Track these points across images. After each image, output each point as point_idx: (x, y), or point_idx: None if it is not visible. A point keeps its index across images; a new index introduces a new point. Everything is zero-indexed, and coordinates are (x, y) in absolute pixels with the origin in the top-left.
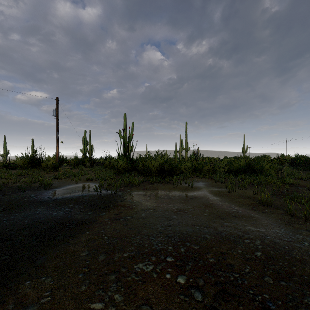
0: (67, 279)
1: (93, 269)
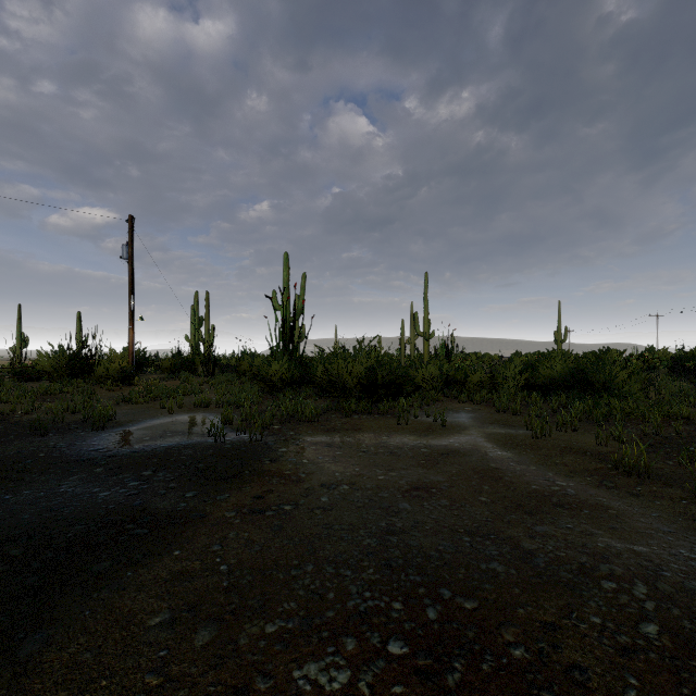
0: None
1: (176, 677)
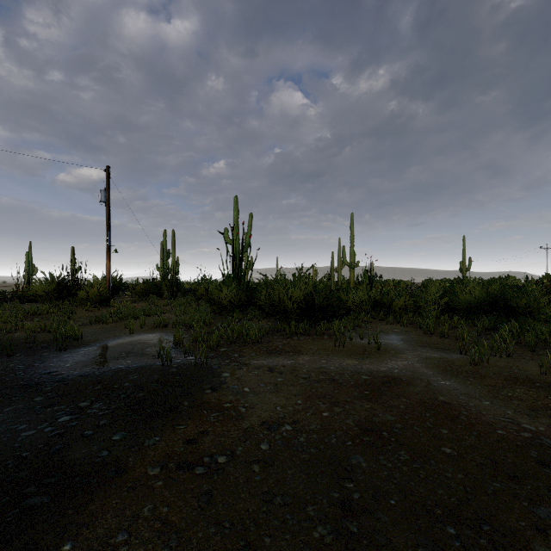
0: None
1: None
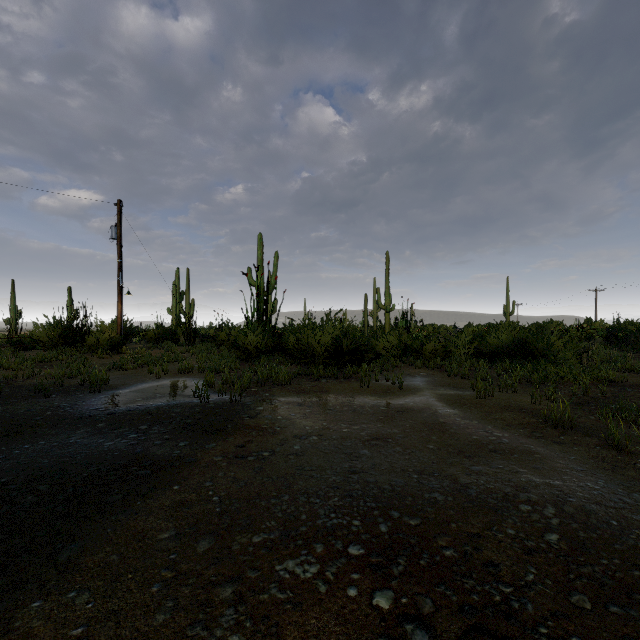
0: (125, 597)
1: (185, 571)
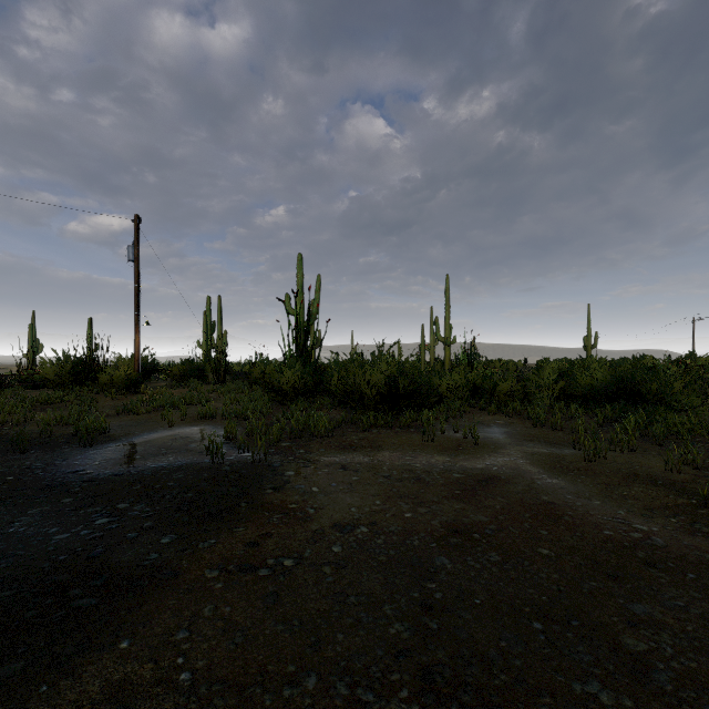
0: None
1: None
